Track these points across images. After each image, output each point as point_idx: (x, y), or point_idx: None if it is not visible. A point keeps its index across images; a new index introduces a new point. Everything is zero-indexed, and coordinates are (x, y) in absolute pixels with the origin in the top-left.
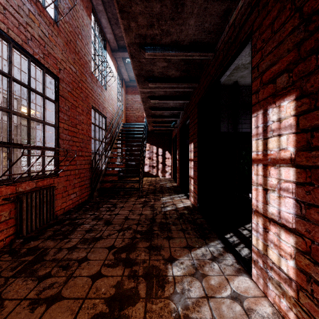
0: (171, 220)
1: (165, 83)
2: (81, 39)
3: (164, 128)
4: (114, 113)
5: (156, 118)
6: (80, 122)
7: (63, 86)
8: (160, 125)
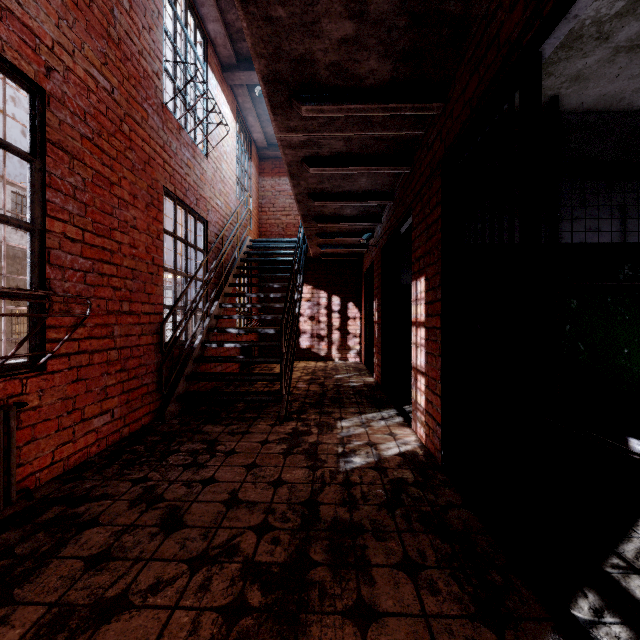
0: (366, 513)
1: (349, 106)
2: (131, 11)
3: (344, 251)
4: (230, 215)
5: (326, 224)
6: (127, 226)
7: (61, 120)
8: (335, 242)
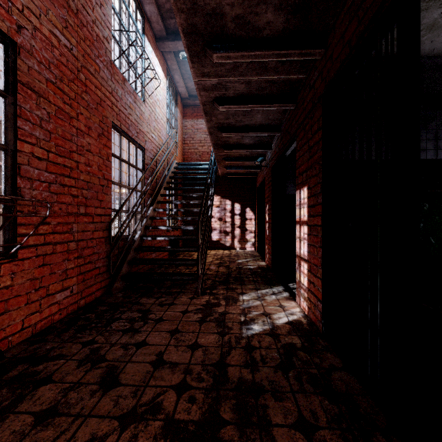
0: (265, 374)
1: (250, 53)
2: None
3: (243, 171)
4: (162, 145)
5: (231, 150)
6: (83, 150)
7: (30, 66)
8: (237, 164)
